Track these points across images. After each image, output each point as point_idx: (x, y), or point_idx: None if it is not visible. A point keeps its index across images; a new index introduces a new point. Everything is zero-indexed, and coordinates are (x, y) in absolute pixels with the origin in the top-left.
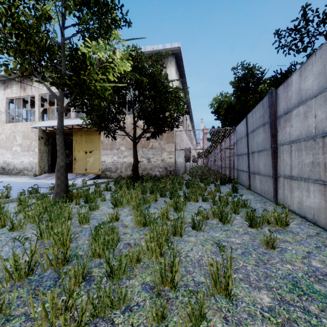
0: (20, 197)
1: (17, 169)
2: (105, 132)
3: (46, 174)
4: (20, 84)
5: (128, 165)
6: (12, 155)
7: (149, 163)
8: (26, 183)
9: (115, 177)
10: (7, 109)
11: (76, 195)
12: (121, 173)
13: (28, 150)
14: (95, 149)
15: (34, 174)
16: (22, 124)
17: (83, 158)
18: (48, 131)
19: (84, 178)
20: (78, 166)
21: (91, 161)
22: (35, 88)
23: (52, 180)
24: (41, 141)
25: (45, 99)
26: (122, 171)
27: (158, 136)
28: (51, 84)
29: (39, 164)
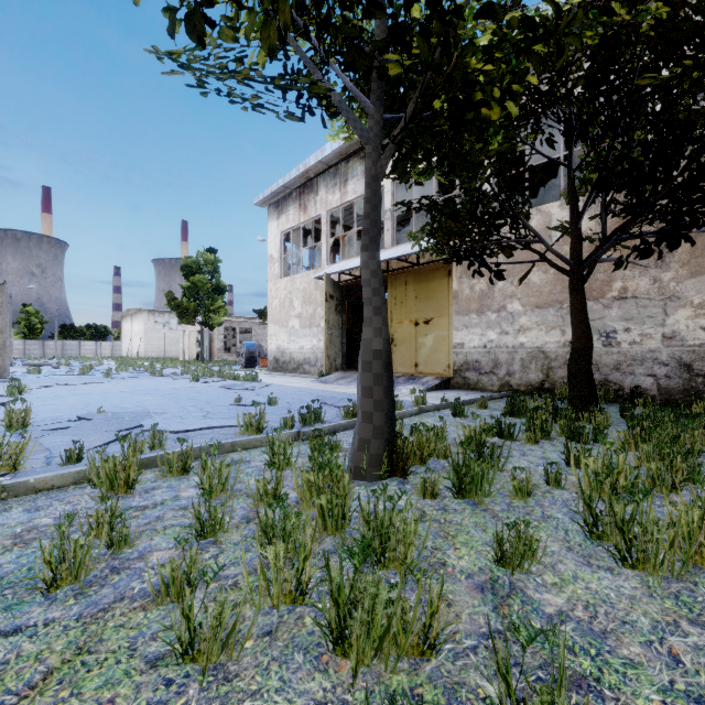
0: (272, 443)
1: (295, 361)
2: (463, 267)
3: (338, 374)
4: (299, 201)
5: (532, 354)
6: (288, 335)
7: (611, 347)
8: (305, 390)
9: (492, 386)
10: (282, 252)
11: (415, 449)
12: (510, 377)
13: (310, 325)
14: (437, 314)
15: (320, 373)
16: (302, 276)
17: (409, 337)
18: (342, 284)
19: (413, 385)
20: (399, 356)
21: (429, 345)
22: (321, 201)
23: (349, 387)
24: (329, 303)
25: (338, 222)
26: (512, 373)
27: (692, 239)
28: (348, 64)
29: (326, 352)
